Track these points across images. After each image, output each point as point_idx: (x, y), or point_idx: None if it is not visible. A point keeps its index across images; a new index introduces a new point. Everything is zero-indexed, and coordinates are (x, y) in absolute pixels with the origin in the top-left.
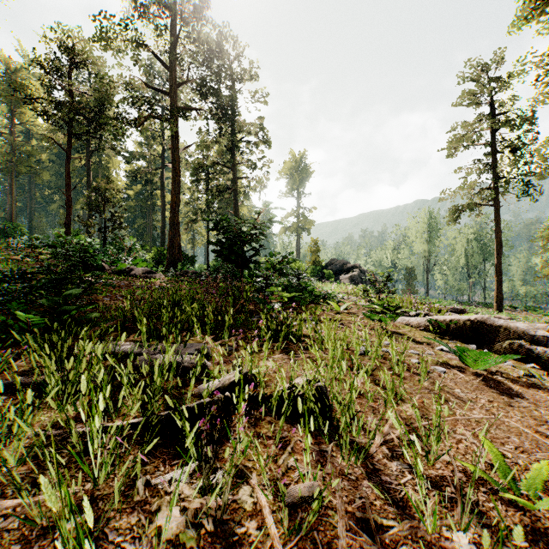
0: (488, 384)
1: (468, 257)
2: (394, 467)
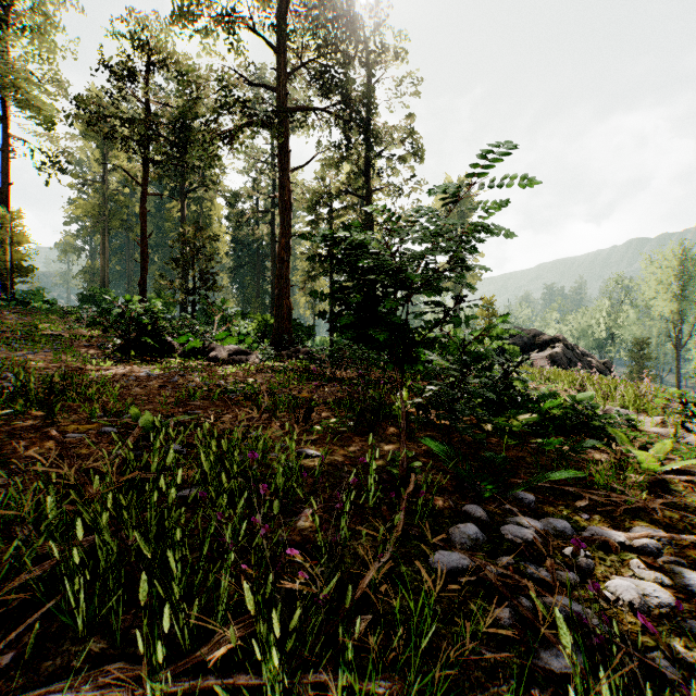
0: None
1: None
2: None
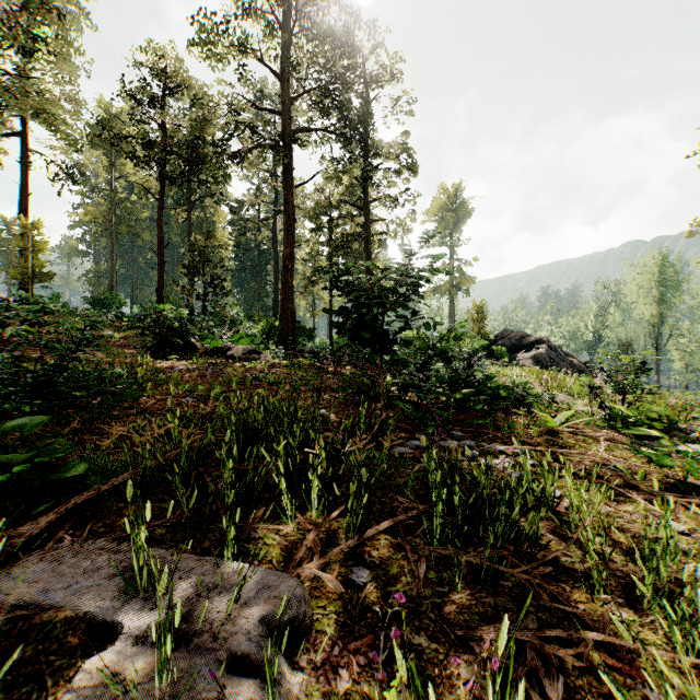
0: None
1: None
2: None
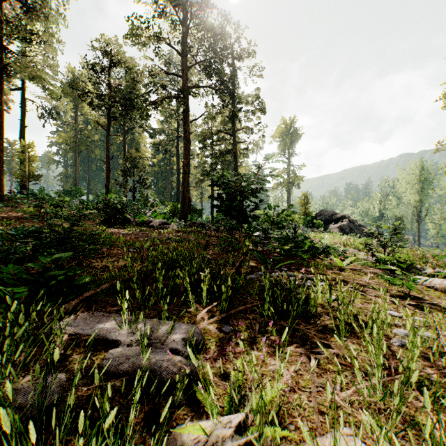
0: None
1: None
2: None
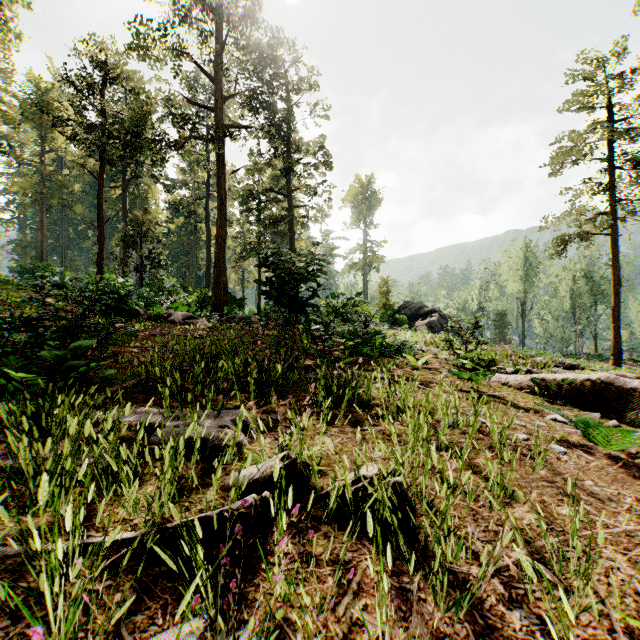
0: (629, 473)
1: (575, 299)
2: (516, 620)
